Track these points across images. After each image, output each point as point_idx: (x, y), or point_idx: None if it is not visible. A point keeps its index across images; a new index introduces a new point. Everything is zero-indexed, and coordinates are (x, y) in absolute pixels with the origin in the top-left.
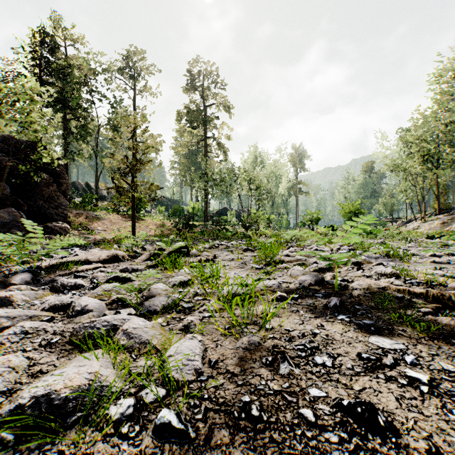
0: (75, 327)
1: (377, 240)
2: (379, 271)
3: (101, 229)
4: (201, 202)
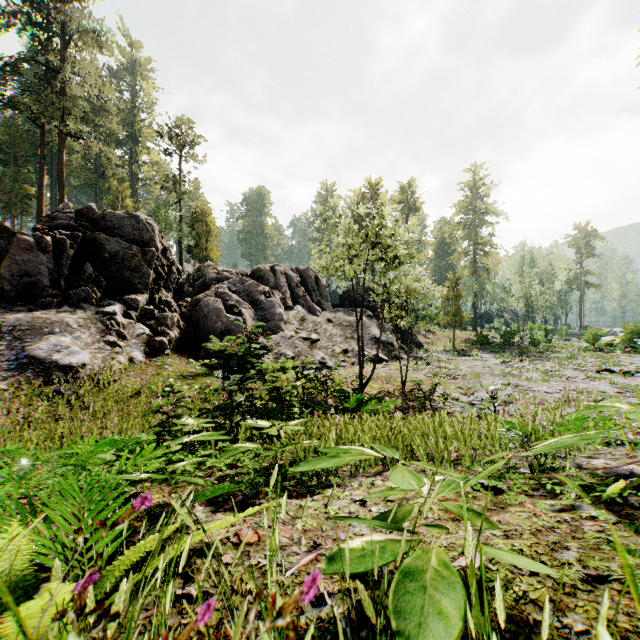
0: (544, 369)
1: (631, 358)
2: (595, 368)
3: (424, 342)
4: (469, 312)
